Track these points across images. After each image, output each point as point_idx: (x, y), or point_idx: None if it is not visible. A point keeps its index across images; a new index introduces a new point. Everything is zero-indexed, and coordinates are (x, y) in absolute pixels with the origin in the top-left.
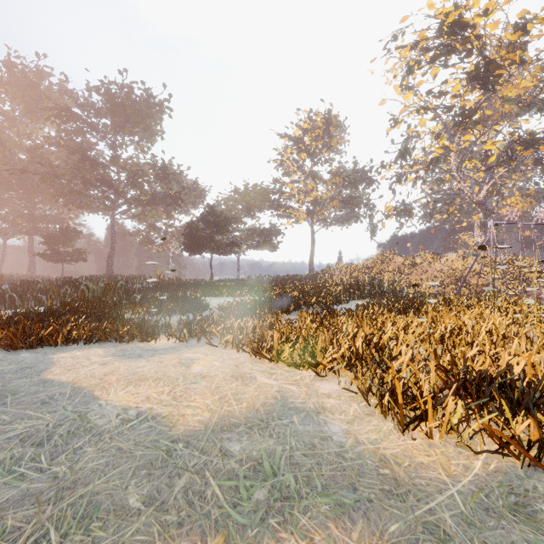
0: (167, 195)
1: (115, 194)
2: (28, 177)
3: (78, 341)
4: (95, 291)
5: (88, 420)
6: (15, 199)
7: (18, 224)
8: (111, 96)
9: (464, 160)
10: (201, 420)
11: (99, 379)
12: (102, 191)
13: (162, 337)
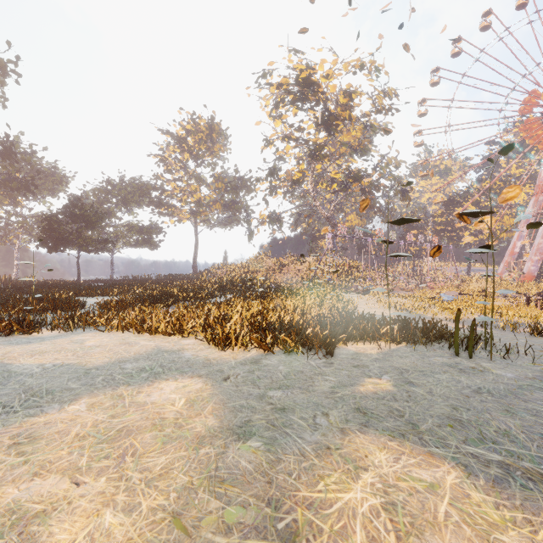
0: (13, 177)
1: None
2: None
3: None
4: None
5: (15, 372)
6: None
7: None
8: None
9: (318, 183)
10: (104, 362)
11: (1, 356)
12: None
13: (42, 330)
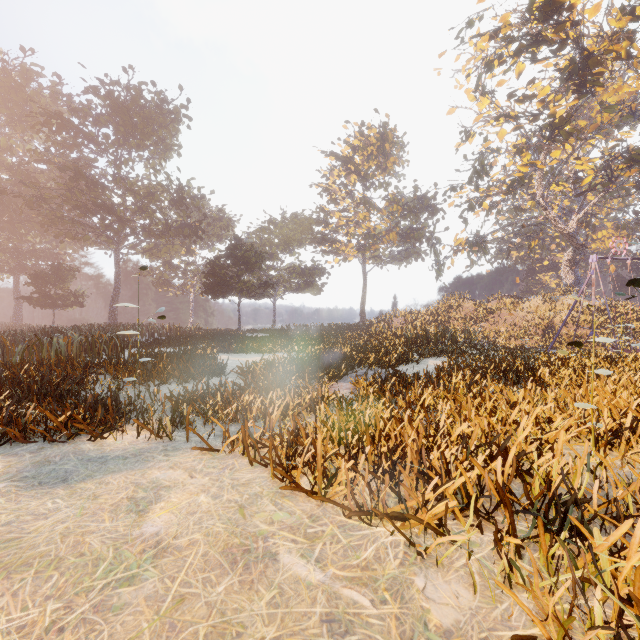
0: (185, 224)
1: (118, 222)
2: (10, 201)
3: None
4: (62, 348)
5: None
6: None
7: None
8: (113, 99)
9: (552, 182)
10: None
11: None
12: (101, 218)
13: (135, 425)
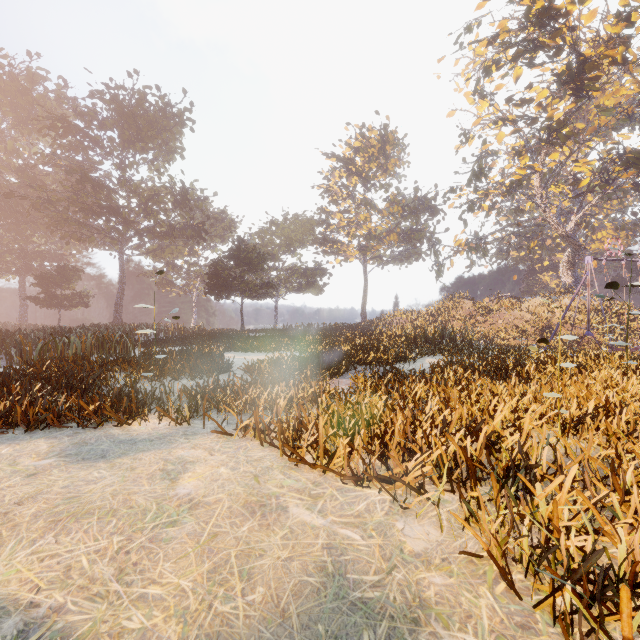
0: (189, 225)
1: (123, 224)
2: (17, 203)
3: (13, 427)
4: (78, 346)
5: None
6: (3, 231)
7: (5, 262)
8: (118, 103)
9: (550, 184)
10: None
11: (2, 514)
12: (107, 220)
13: (154, 415)
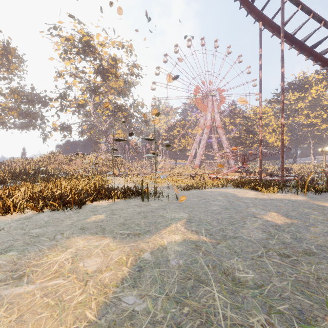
0: None
1: None
2: None
3: None
4: None
5: None
6: None
7: None
8: None
9: (96, 108)
10: None
11: None
12: None
13: None
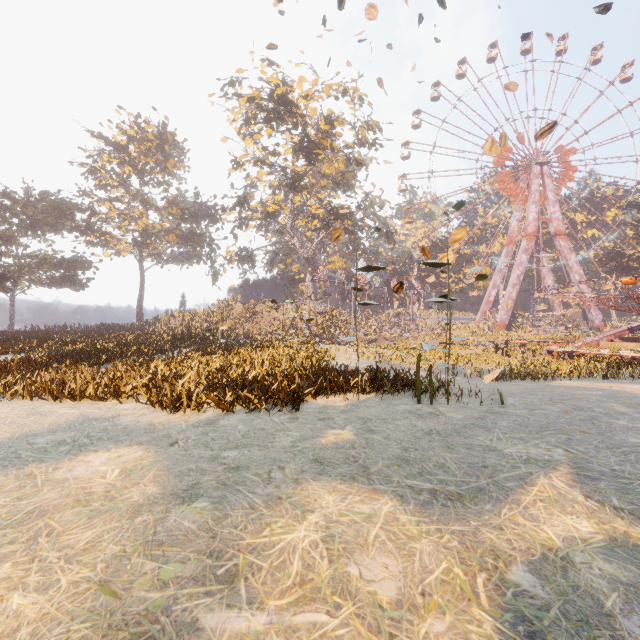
0: None
1: None
2: None
3: None
4: None
5: None
6: None
7: None
8: None
9: (296, 218)
10: (3, 438)
11: None
12: None
13: None
